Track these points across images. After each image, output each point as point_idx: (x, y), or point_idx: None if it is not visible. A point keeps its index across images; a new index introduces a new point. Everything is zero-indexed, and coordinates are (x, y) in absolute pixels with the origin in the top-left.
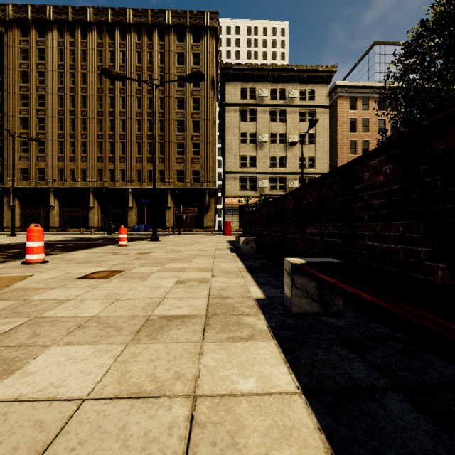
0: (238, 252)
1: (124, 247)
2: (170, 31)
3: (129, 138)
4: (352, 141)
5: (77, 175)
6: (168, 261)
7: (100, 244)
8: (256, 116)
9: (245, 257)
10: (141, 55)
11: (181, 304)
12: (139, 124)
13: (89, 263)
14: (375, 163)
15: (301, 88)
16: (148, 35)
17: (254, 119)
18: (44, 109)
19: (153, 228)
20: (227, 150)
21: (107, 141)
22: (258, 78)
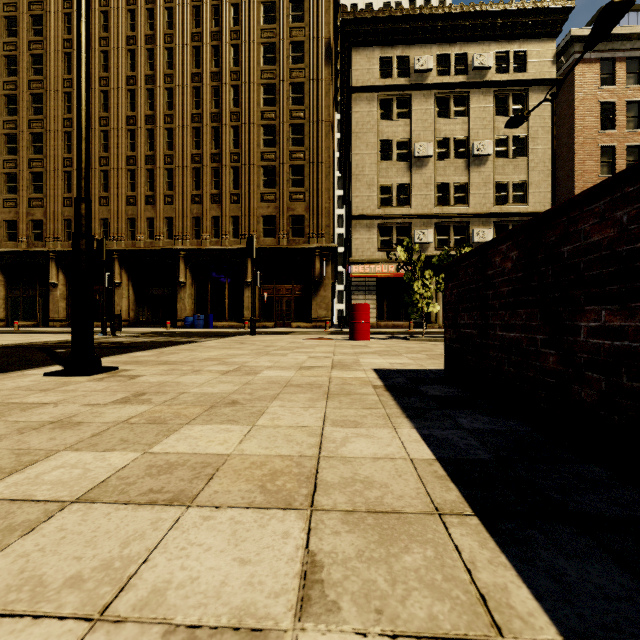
0: None
1: None
2: None
3: (180, 162)
4: (606, 147)
5: (94, 228)
6: None
7: None
8: (409, 108)
9: None
10: (201, 11)
11: None
12: (197, 135)
13: None
14: None
15: (498, 49)
16: None
17: (406, 116)
18: (41, 119)
19: (72, 321)
20: (354, 175)
21: (143, 167)
22: (414, 36)
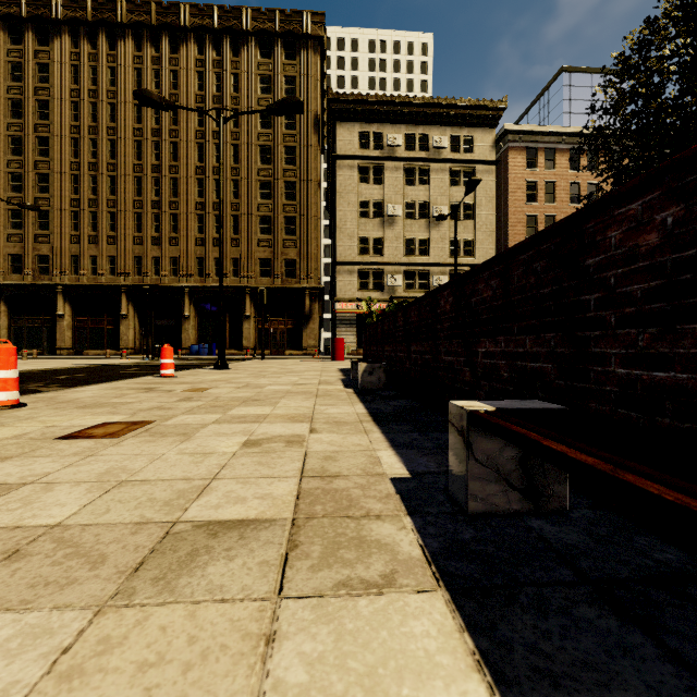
0: (356, 387)
1: (169, 378)
2: (249, 41)
3: (185, 208)
4: (531, 215)
5: (101, 265)
6: (238, 403)
7: (131, 374)
8: (383, 175)
9: (368, 395)
10: (204, 77)
11: (246, 493)
12: (201, 185)
13: (98, 407)
14: (634, 208)
15: (452, 133)
16: (214, 47)
17: (381, 181)
18: (47, 160)
19: (219, 349)
20: (338, 228)
21: (150, 211)
22: (386, 117)
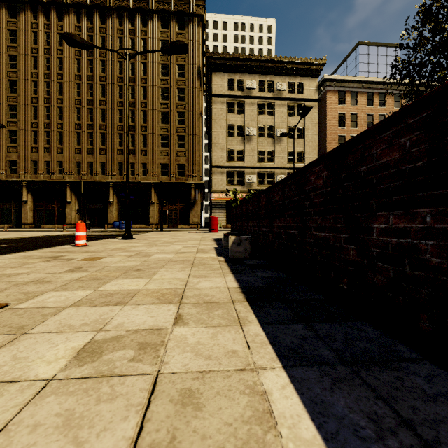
0: (227, 256)
1: (81, 247)
2: (153, 17)
3: (110, 129)
4: (341, 136)
5: (53, 167)
6: (118, 274)
7: (58, 243)
8: (244, 108)
9: (237, 264)
10: (123, 41)
11: None
12: (121, 114)
13: None
14: None
15: (289, 81)
16: (130, 21)
17: (242, 112)
18: (16, 96)
19: (125, 224)
20: (213, 143)
21: (86, 131)
22: (246, 69)
